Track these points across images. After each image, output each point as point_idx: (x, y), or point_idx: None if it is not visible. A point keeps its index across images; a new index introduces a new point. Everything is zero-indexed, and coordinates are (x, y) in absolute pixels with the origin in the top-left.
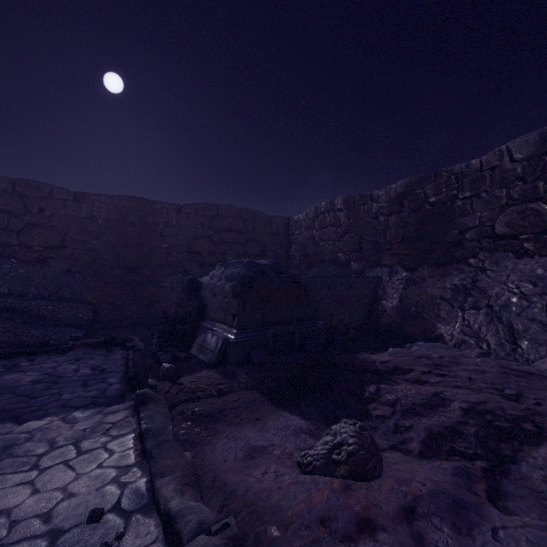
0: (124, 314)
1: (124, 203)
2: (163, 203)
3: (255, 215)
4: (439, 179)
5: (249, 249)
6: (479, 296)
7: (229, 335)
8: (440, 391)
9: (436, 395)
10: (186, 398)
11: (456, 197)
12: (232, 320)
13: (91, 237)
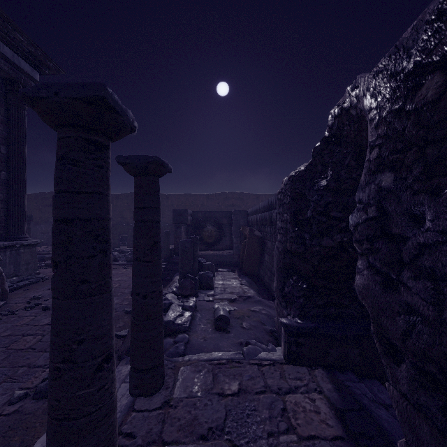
0: None
1: None
2: None
3: None
4: None
5: None
6: None
7: None
8: None
9: None
10: None
11: None
12: None
13: None
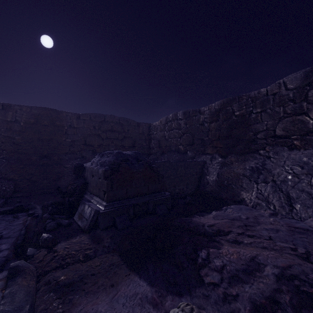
0: (38, 186)
1: (39, 112)
2: (67, 113)
3: (128, 122)
4: (241, 101)
5: (125, 143)
6: (267, 174)
7: (100, 207)
8: (255, 255)
9: (252, 259)
10: (56, 266)
11: (252, 111)
12: (103, 195)
13: (14, 134)
